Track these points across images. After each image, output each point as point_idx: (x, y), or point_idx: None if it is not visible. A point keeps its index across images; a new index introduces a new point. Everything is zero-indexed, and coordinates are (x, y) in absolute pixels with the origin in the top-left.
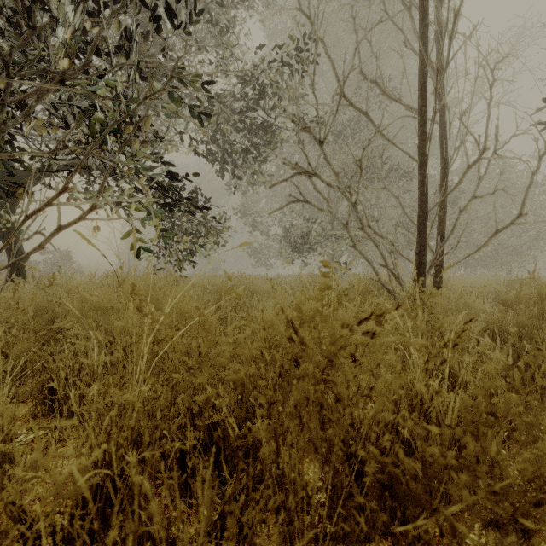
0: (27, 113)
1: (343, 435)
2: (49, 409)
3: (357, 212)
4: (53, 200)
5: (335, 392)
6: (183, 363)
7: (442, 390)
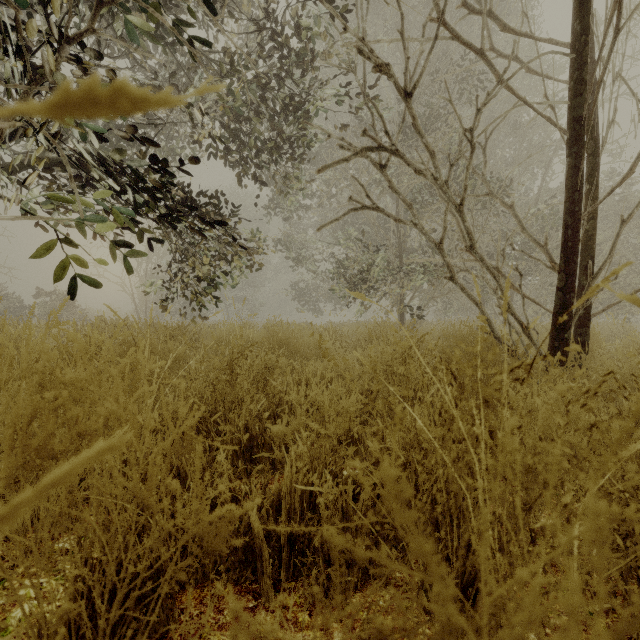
0: None
1: None
2: None
3: (463, 220)
4: None
5: None
6: None
7: None
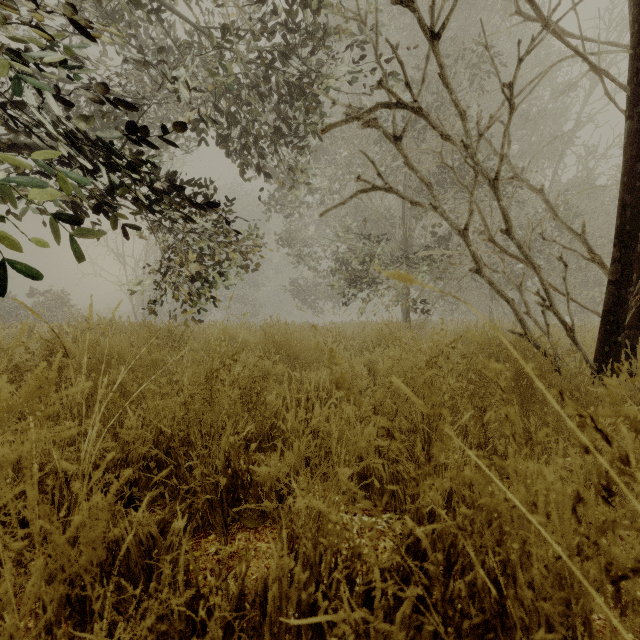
0: None
1: None
2: None
3: (498, 198)
4: None
5: None
6: None
7: None
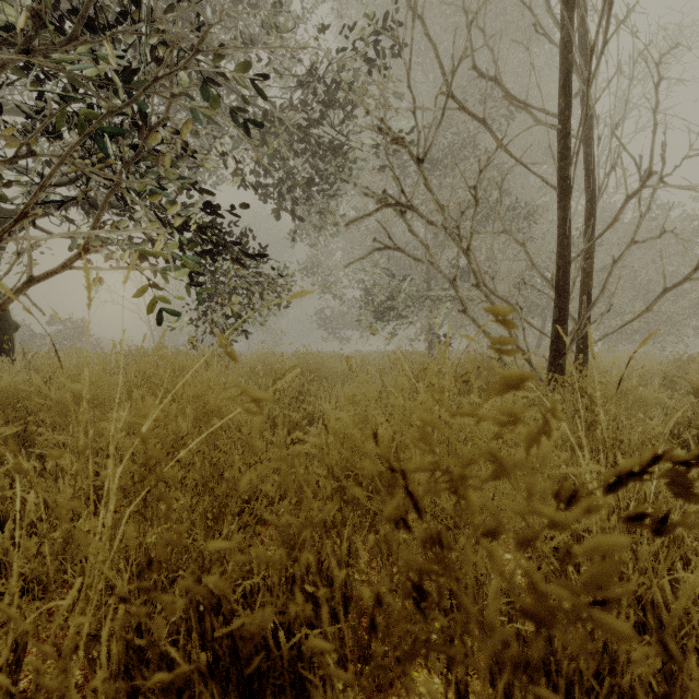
0: None
1: (493, 671)
2: None
3: (470, 262)
4: (4, 232)
5: None
6: (189, 508)
7: None
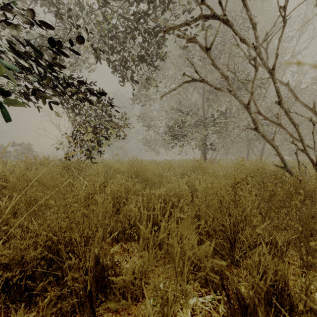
0: None
1: None
2: None
3: (274, 81)
4: None
5: None
6: None
7: None
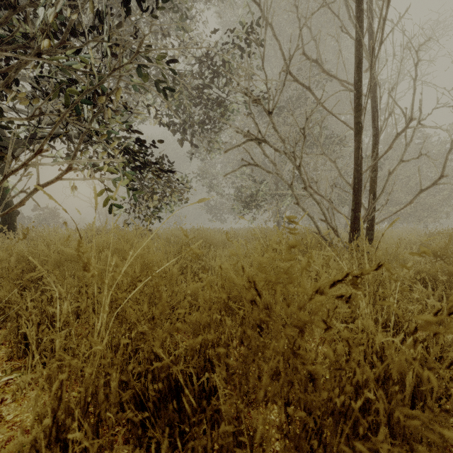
0: (7, 83)
1: (301, 389)
2: (24, 352)
3: (300, 174)
4: (29, 160)
5: (308, 368)
6: (144, 313)
7: (434, 366)
